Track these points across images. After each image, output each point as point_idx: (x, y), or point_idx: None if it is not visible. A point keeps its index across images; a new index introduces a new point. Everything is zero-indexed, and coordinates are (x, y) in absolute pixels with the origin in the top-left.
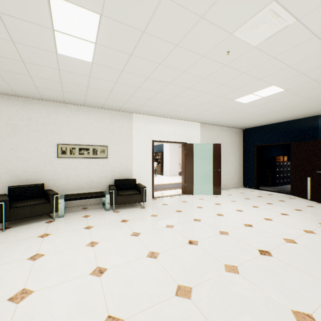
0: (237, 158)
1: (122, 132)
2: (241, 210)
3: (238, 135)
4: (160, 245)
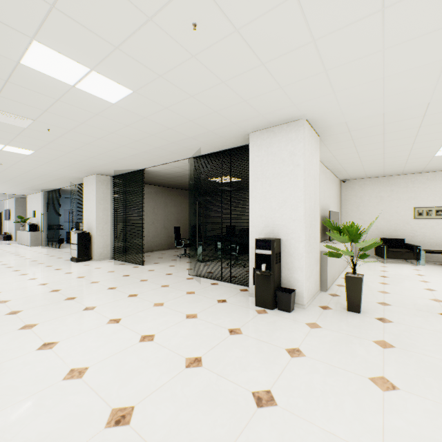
0: None
1: None
2: None
3: None
4: None
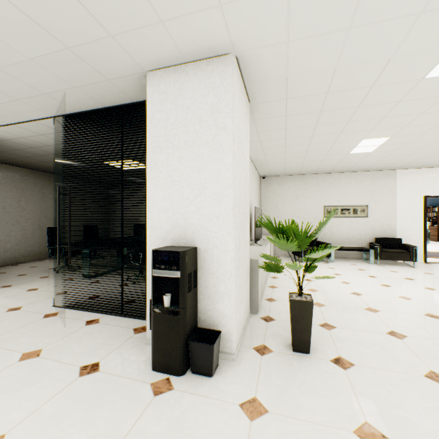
0: None
1: (383, 191)
2: None
3: None
4: (437, 287)
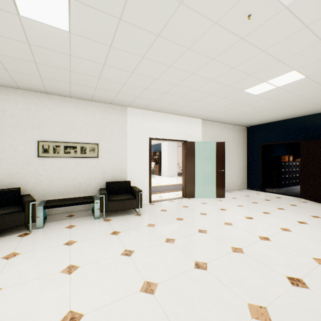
0: (241, 157)
1: (115, 128)
2: (251, 218)
3: (242, 133)
4: (158, 270)
